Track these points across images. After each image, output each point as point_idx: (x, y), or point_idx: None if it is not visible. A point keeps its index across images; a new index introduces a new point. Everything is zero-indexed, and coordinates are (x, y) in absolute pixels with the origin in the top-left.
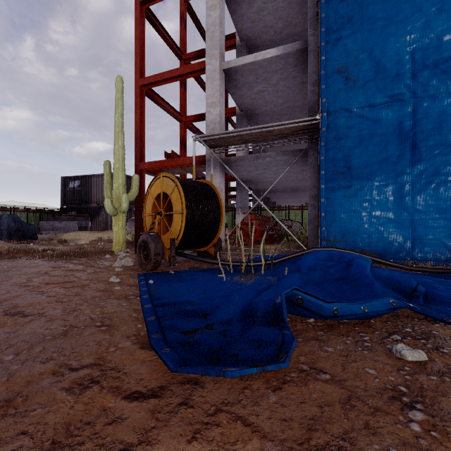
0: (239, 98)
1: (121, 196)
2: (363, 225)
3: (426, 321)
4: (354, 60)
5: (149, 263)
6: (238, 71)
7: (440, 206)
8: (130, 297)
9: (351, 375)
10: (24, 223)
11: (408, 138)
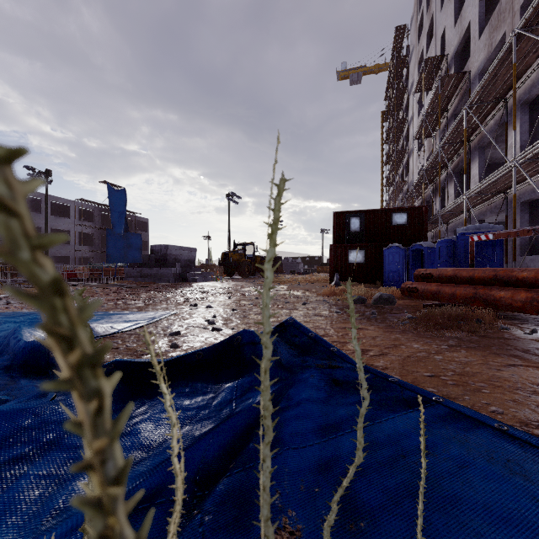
0: None
1: None
2: None
3: None
4: None
5: None
6: None
7: None
8: None
9: None
10: None
11: None
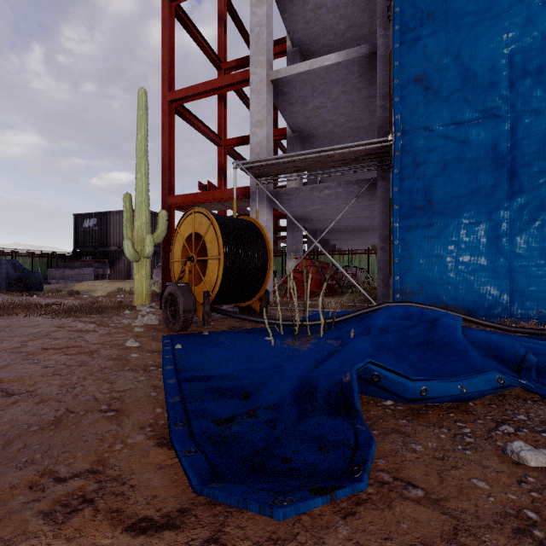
0: (291, 116)
1: (144, 238)
2: (448, 274)
3: (544, 404)
4: (436, 65)
5: (177, 322)
6: (290, 82)
7: (545, 249)
8: (150, 367)
9: (453, 490)
10: (26, 271)
11: (505, 163)
